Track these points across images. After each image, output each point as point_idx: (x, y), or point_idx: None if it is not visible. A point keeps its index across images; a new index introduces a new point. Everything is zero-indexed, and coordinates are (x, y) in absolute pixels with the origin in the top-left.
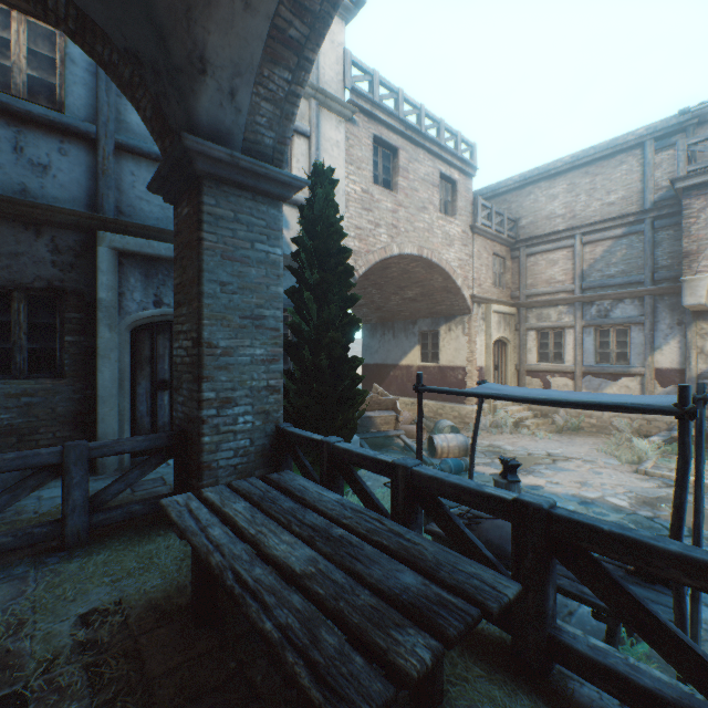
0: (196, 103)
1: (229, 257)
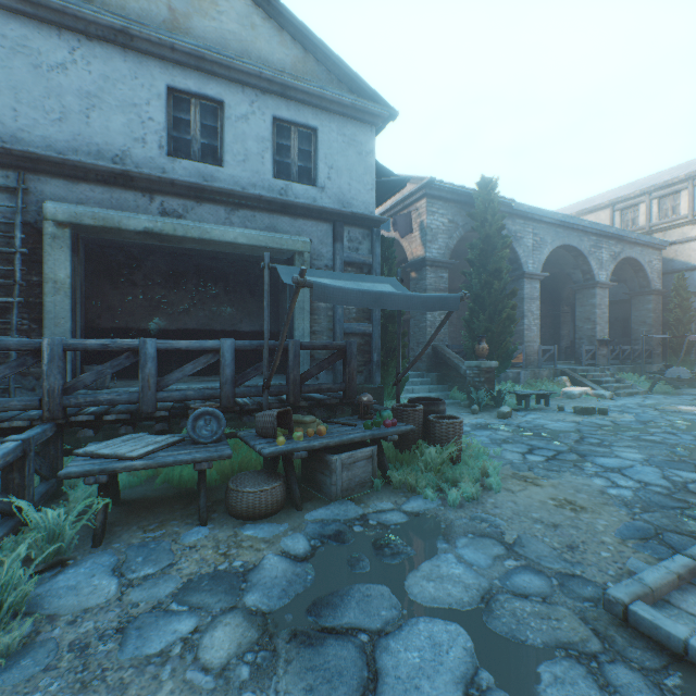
0: (626, 285)
1: (636, 310)
